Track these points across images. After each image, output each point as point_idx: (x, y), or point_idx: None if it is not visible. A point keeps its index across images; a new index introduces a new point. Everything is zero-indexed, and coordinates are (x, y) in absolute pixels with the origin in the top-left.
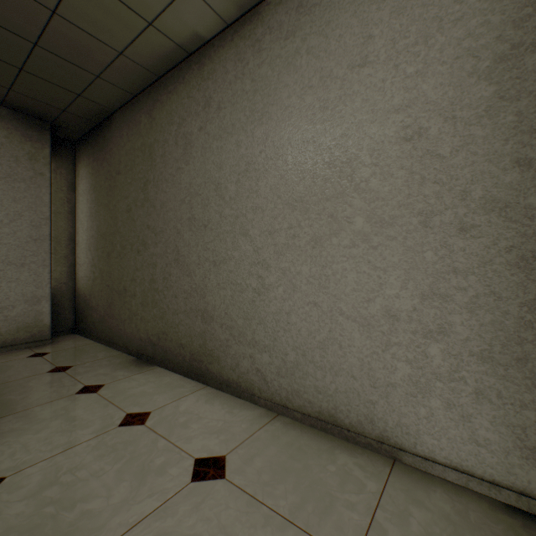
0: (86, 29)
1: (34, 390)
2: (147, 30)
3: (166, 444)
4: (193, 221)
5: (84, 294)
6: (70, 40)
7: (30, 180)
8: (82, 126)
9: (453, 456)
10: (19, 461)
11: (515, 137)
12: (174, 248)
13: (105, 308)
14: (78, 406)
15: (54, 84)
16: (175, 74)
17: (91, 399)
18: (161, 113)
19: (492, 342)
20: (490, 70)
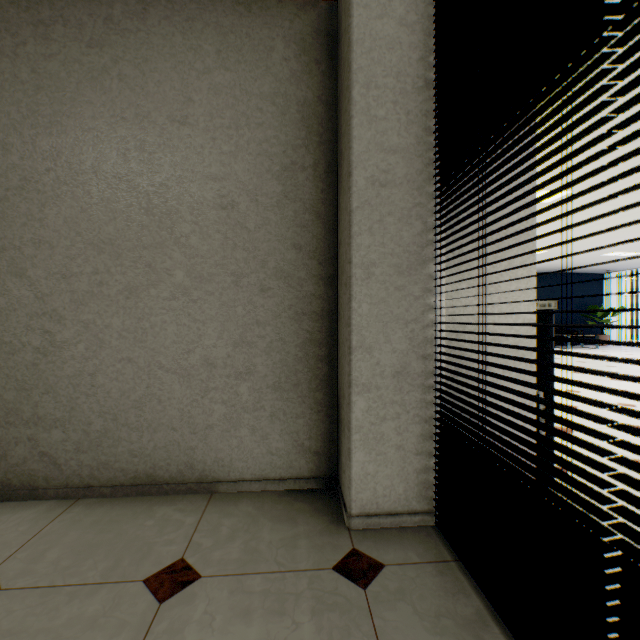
0: None
1: None
2: None
3: None
4: None
5: None
6: None
7: None
8: None
9: (257, 470)
10: None
11: (294, 228)
12: None
13: None
14: None
15: None
16: None
17: None
18: None
19: (281, 375)
20: (280, 174)
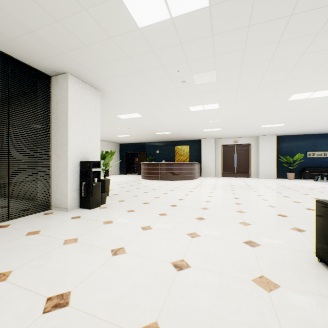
0: None
1: None
2: None
3: None
4: None
5: None
6: None
7: None
8: None
9: None
10: None
11: None
12: None
13: None
14: None
15: None
16: None
17: None
18: None
19: None
20: None
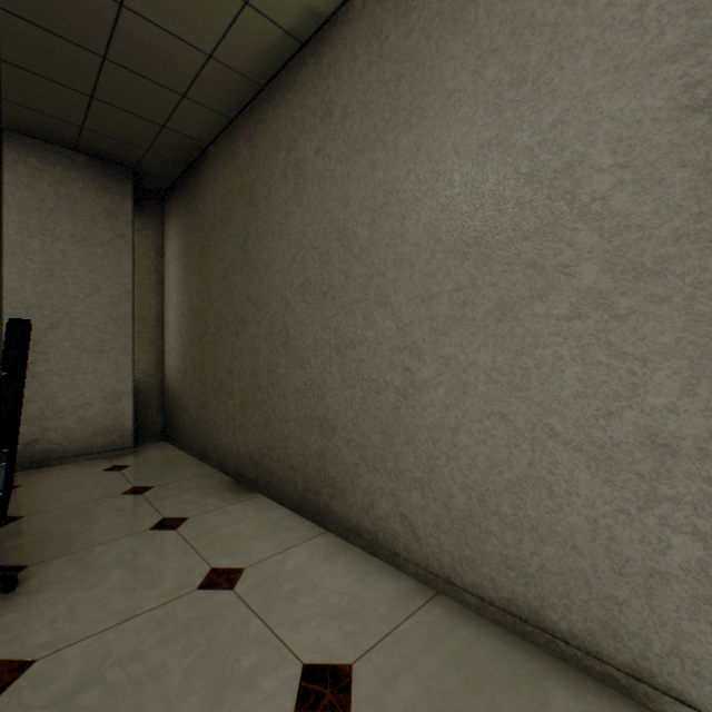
0: (163, 25)
1: (101, 520)
2: (243, 13)
3: (260, 629)
4: (308, 287)
5: (173, 390)
6: (145, 45)
7: (109, 244)
8: (170, 171)
9: None
10: (59, 634)
11: None
12: (282, 327)
13: (198, 409)
14: (149, 549)
15: (132, 113)
16: (283, 79)
17: (168, 540)
18: (264, 137)
19: None
20: None
